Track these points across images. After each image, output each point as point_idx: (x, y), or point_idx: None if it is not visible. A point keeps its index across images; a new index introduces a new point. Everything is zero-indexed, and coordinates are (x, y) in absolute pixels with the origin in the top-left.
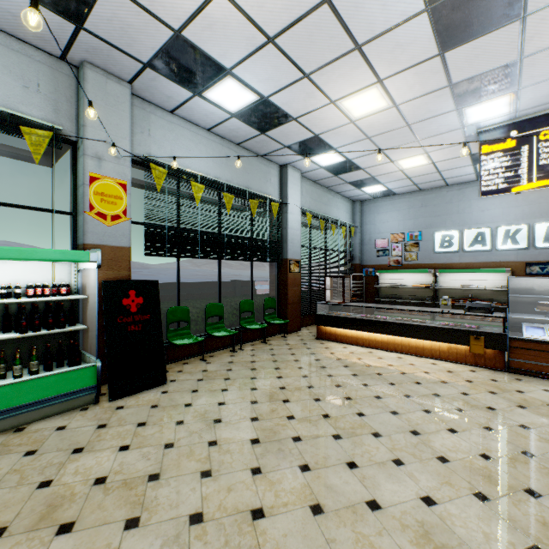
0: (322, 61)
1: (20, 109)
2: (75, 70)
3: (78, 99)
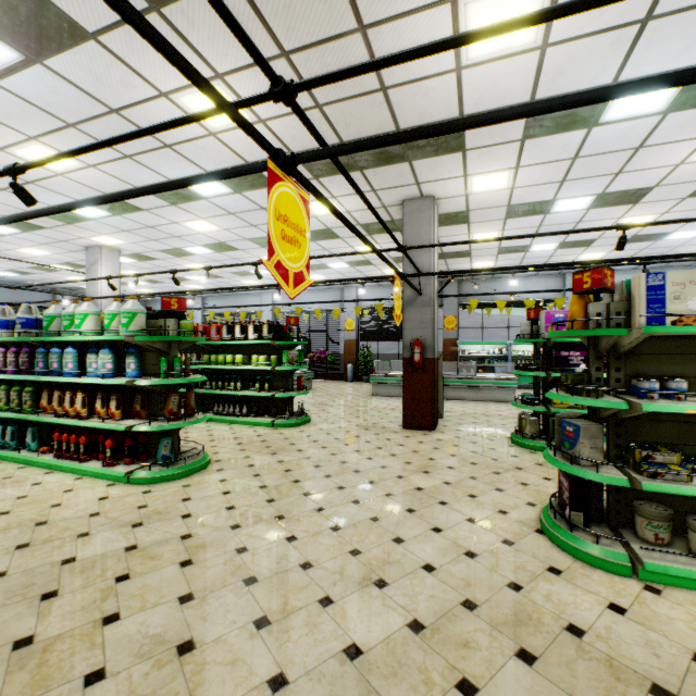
0: (666, 251)
1: (545, 297)
2: (562, 275)
3: (563, 285)
